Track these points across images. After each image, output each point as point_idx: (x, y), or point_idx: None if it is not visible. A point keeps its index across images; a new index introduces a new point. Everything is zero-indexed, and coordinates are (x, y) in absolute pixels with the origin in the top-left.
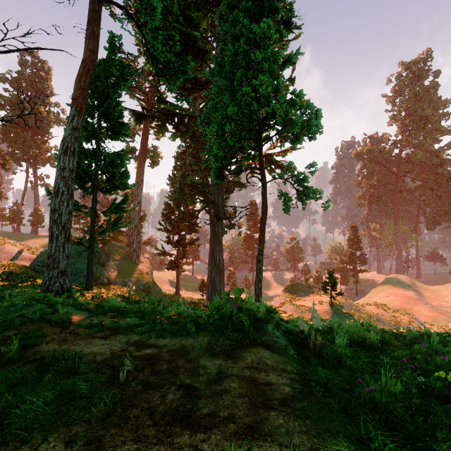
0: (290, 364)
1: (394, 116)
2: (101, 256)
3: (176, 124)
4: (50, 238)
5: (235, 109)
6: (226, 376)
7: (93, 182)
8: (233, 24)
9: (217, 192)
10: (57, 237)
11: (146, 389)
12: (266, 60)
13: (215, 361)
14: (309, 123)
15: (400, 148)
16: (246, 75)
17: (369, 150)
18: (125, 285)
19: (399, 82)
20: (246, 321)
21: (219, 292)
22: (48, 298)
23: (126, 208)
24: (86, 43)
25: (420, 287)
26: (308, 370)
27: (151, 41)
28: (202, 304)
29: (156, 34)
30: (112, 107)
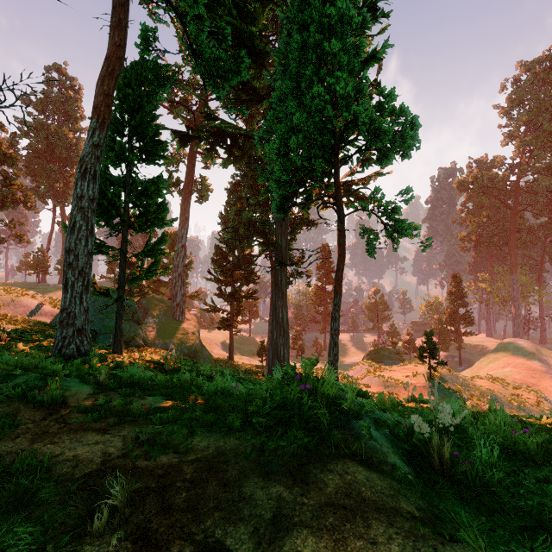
0: (405, 497)
1: (510, 133)
2: (136, 311)
3: (229, 147)
4: (64, 286)
5: (303, 117)
6: (290, 527)
7: (122, 216)
8: (300, 10)
9: (280, 231)
10: (72, 285)
11: (139, 550)
12: (344, 52)
13: (270, 488)
14: (402, 134)
15: (518, 174)
16: (317, 74)
17: (476, 178)
18: (165, 348)
19: (516, 89)
20: (325, 414)
21: (282, 359)
22: (41, 366)
23: (164, 250)
24: (110, 35)
25: (547, 355)
26: (438, 509)
27: (193, 31)
28: (261, 372)
29: (201, 24)
30: (146, 121)
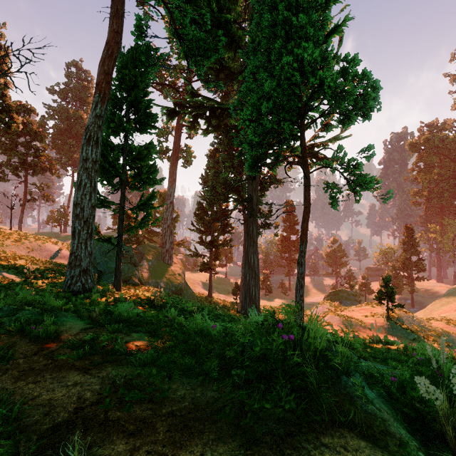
0: None
1: None
2: (133, 255)
3: (208, 119)
4: (72, 234)
5: (273, 84)
6: None
7: (121, 177)
8: None
9: (251, 188)
10: (79, 233)
11: None
12: (310, 26)
13: None
14: (364, 97)
15: None
16: (285, 48)
17: (428, 139)
18: (157, 286)
19: None
20: (313, 371)
21: (254, 297)
22: (43, 302)
23: (154, 205)
24: (110, 24)
25: None
26: None
27: (178, 16)
28: (235, 309)
29: (185, 12)
30: (139, 97)
